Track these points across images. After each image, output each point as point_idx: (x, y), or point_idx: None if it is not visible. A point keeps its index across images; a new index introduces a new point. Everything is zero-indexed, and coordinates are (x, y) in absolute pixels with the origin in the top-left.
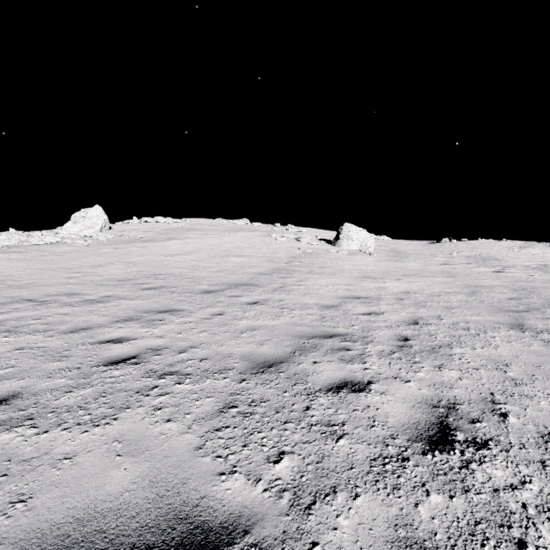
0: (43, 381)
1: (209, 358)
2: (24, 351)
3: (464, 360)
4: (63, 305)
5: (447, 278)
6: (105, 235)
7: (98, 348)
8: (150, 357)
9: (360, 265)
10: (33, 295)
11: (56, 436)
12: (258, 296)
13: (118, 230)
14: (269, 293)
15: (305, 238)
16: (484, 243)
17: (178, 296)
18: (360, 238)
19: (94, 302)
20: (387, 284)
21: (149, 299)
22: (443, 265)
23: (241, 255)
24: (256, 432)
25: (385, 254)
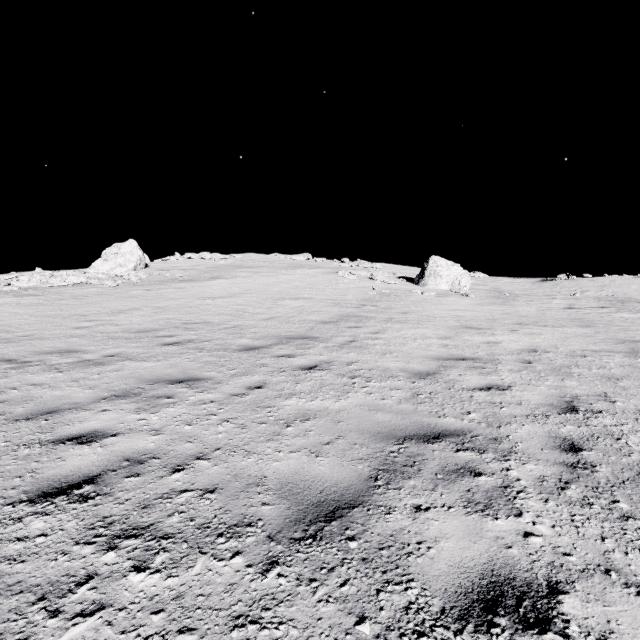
0: None
1: (219, 489)
2: None
3: None
4: (46, 369)
5: (582, 328)
6: (137, 275)
7: (46, 454)
8: (118, 482)
9: (455, 310)
10: (18, 352)
11: None
12: (317, 356)
13: (155, 269)
14: (333, 351)
15: (380, 275)
16: (616, 280)
17: (207, 355)
18: (451, 275)
19: (90, 365)
20: (498, 336)
21: (166, 360)
22: (568, 310)
23: (300, 298)
24: None
25: (485, 295)
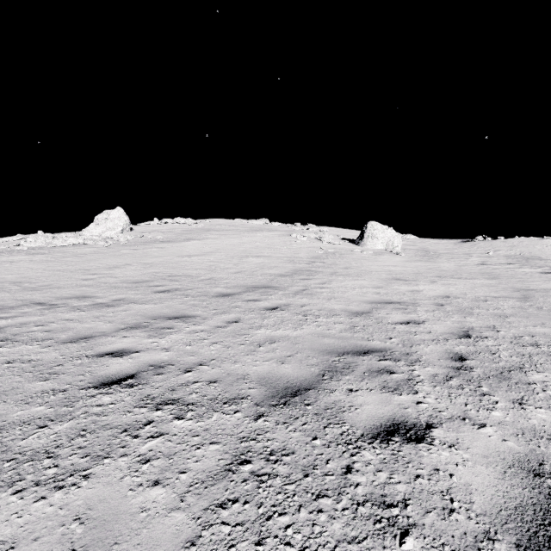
0: (18, 408)
1: (219, 381)
2: (13, 366)
3: (550, 392)
4: (71, 309)
5: (489, 279)
6: (125, 237)
7: (94, 363)
8: (150, 377)
9: (388, 266)
10: (44, 298)
11: (1, 504)
12: (278, 301)
13: (138, 231)
14: (290, 297)
15: (327, 237)
16: (524, 241)
17: (192, 299)
18: (386, 237)
19: (104, 307)
20: (421, 286)
21: (161, 303)
22: (480, 266)
23: (260, 256)
24: (276, 514)
25: (414, 254)
